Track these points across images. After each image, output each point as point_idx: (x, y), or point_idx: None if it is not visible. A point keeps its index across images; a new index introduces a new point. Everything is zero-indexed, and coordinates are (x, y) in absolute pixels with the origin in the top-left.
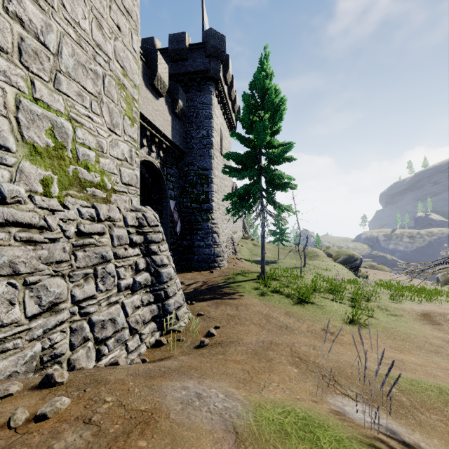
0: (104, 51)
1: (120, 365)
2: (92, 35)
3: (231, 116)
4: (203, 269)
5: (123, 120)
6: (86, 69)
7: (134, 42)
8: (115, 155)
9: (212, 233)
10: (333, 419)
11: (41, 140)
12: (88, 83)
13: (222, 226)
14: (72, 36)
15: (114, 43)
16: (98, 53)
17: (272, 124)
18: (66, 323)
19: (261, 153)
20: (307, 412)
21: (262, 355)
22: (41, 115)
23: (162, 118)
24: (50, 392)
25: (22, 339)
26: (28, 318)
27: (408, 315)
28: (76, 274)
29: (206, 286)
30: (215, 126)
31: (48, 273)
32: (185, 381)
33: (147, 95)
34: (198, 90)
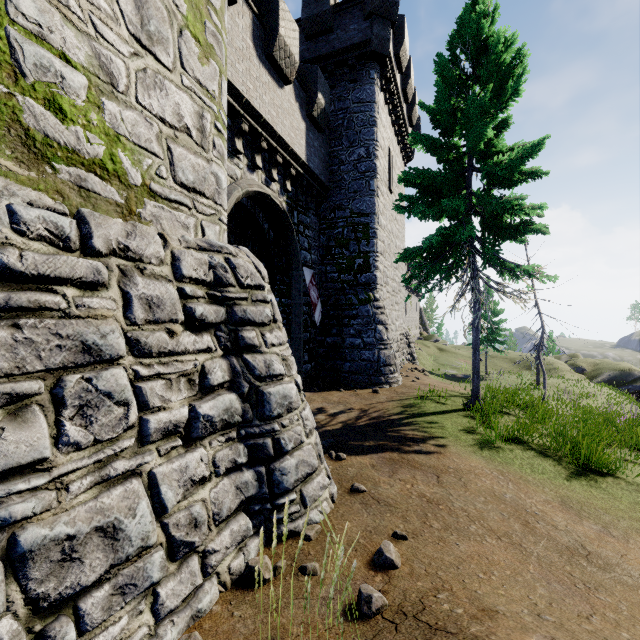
0: None
1: None
2: None
3: (407, 130)
4: (360, 385)
5: (180, 37)
6: None
7: None
8: (154, 109)
9: (375, 324)
10: None
11: None
12: None
13: (391, 313)
14: None
15: None
16: None
17: (496, 107)
18: None
19: (472, 169)
20: None
21: None
22: None
23: (289, 122)
24: None
25: None
26: None
27: None
28: None
29: (367, 420)
30: (379, 140)
31: None
32: None
33: (262, 75)
34: (352, 79)
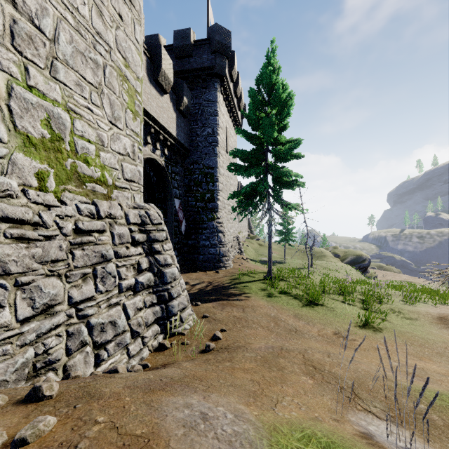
0: (104, 40)
1: (118, 373)
2: (92, 22)
3: (237, 113)
4: (209, 269)
5: (125, 113)
6: (85, 58)
7: (137, 32)
8: (116, 149)
9: (217, 233)
10: (360, 444)
11: (36, 131)
12: (87, 72)
13: (227, 225)
14: (70, 22)
15: (115, 33)
16: (98, 42)
17: (279, 120)
18: (63, 326)
19: (268, 151)
20: (330, 436)
21: (272, 363)
22: (35, 104)
23: (166, 115)
24: (36, 408)
25: (12, 344)
26: (19, 322)
27: (424, 318)
28: (74, 274)
29: (211, 287)
30: (220, 124)
31: (43, 273)
32: (189, 396)
33: (151, 91)
34: (204, 87)
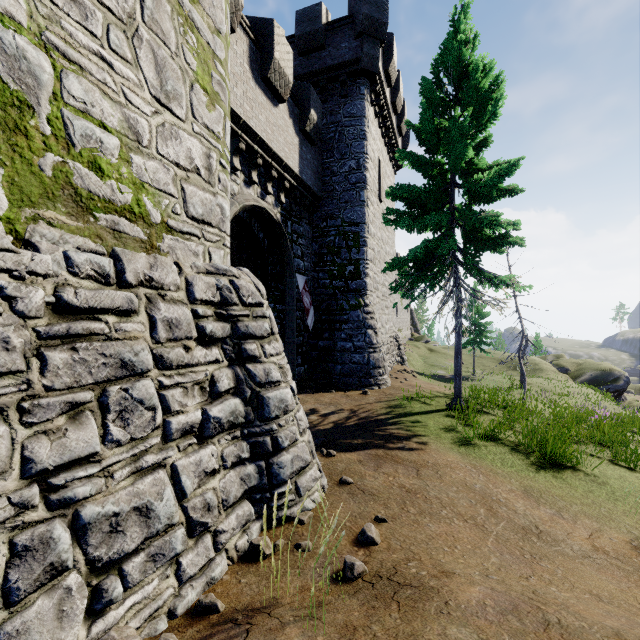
0: None
1: None
2: None
3: (396, 140)
4: (351, 387)
5: (191, 90)
6: None
7: None
8: (171, 156)
9: (365, 329)
10: None
11: None
12: None
13: (380, 317)
14: None
15: None
16: None
17: (476, 129)
18: None
19: (454, 185)
20: None
21: None
22: None
23: (283, 138)
24: None
25: None
26: None
27: None
28: (43, 405)
29: (356, 420)
30: (369, 152)
31: None
32: None
33: (258, 96)
34: (343, 94)
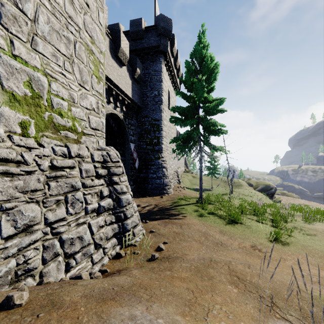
0: (75, 22)
1: (81, 280)
2: (65, 8)
3: (176, 80)
4: (155, 194)
5: (91, 78)
6: (60, 35)
7: (100, 18)
8: (84, 105)
9: (162, 168)
10: None
11: (20, 90)
12: (61, 46)
13: (169, 162)
14: (47, 7)
15: (83, 17)
16: (70, 23)
17: (208, 84)
18: (40, 241)
19: (199, 107)
20: None
21: (203, 272)
22: (19, 69)
23: (124, 81)
24: (7, 316)
25: None
26: (4, 239)
27: (320, 234)
28: (49, 201)
29: (157, 208)
30: (164, 88)
31: (24, 200)
32: (134, 306)
33: (113, 64)
34: (152, 61)
